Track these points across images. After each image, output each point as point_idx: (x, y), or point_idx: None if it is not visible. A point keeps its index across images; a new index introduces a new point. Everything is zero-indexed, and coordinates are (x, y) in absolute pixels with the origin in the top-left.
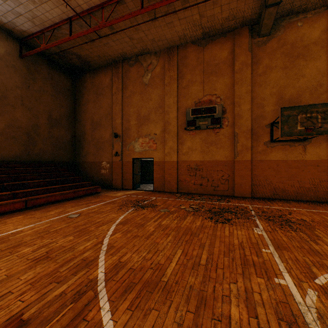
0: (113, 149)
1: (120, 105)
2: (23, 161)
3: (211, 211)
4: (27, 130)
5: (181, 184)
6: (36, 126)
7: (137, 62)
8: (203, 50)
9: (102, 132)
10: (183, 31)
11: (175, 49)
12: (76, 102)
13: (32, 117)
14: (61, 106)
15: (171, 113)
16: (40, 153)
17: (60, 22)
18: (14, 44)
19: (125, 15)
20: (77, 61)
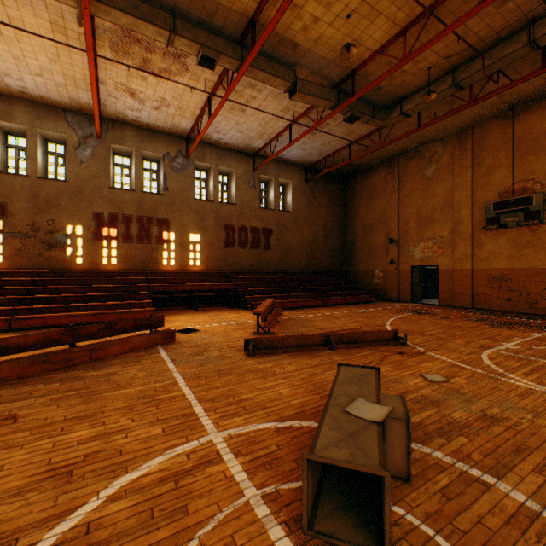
0: (387, 256)
1: (396, 207)
2: (307, 270)
3: (499, 322)
4: (310, 244)
5: (477, 298)
6: (315, 239)
7: (416, 155)
8: (511, 124)
9: (375, 238)
10: (477, 113)
11: (467, 131)
12: (345, 208)
13: (313, 231)
14: (333, 216)
15: (463, 210)
16: (318, 263)
17: (341, 148)
18: (302, 173)
19: (401, 134)
20: (349, 168)
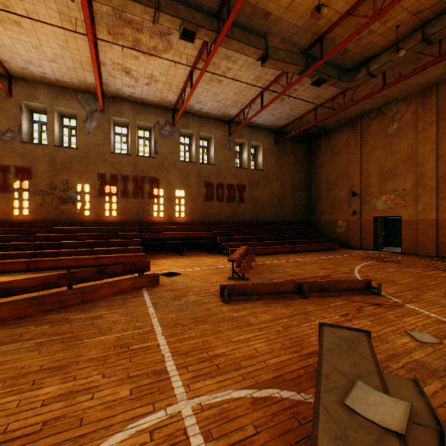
0: (350, 208)
1: (358, 163)
2: (276, 221)
3: None
4: (278, 197)
5: (442, 247)
6: (283, 193)
7: (378, 114)
8: None
9: (337, 191)
10: (443, 70)
11: (432, 89)
12: (310, 166)
13: (281, 187)
14: (299, 173)
15: (427, 163)
16: (285, 214)
17: (307, 112)
18: (271, 136)
19: (366, 94)
20: (314, 130)
